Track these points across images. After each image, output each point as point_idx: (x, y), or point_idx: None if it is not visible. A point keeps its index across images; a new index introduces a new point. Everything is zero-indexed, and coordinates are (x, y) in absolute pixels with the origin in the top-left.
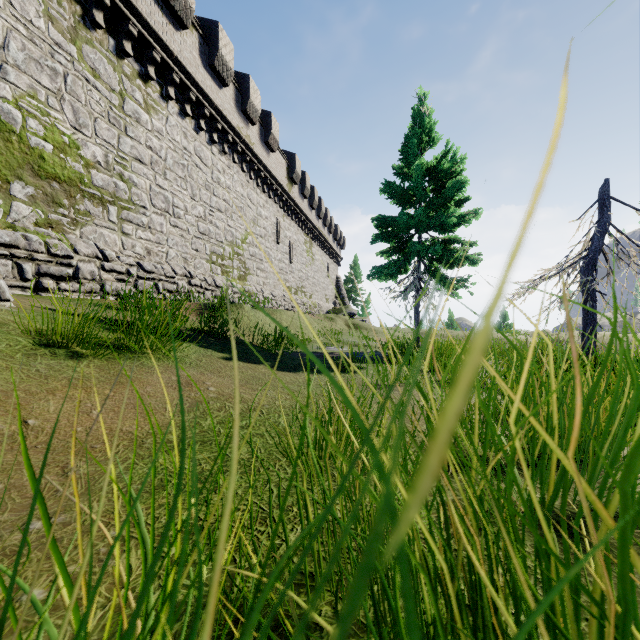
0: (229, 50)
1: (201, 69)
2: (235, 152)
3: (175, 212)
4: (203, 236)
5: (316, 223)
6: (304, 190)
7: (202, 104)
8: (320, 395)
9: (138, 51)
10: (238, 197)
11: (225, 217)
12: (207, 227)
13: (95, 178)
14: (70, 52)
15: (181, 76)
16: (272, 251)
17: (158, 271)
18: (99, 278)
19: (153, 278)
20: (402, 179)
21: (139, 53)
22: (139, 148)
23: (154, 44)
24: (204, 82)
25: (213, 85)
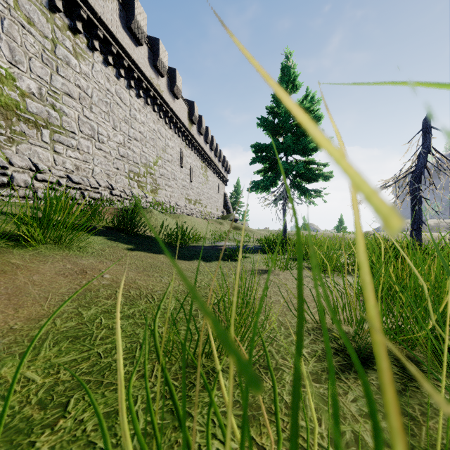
0: (143, 17)
1: (121, 29)
2: (148, 96)
3: (99, 138)
4: (123, 158)
5: (209, 154)
6: (201, 129)
7: (122, 57)
8: (210, 280)
9: (68, 9)
10: (151, 130)
11: (140, 145)
12: (126, 151)
13: (30, 106)
14: (7, 0)
15: (104, 33)
16: (177, 172)
17: (84, 183)
18: (32, 186)
19: (80, 188)
20: (273, 116)
21: (69, 10)
22: (69, 85)
23: (81, 4)
24: (123, 40)
25: (130, 43)
